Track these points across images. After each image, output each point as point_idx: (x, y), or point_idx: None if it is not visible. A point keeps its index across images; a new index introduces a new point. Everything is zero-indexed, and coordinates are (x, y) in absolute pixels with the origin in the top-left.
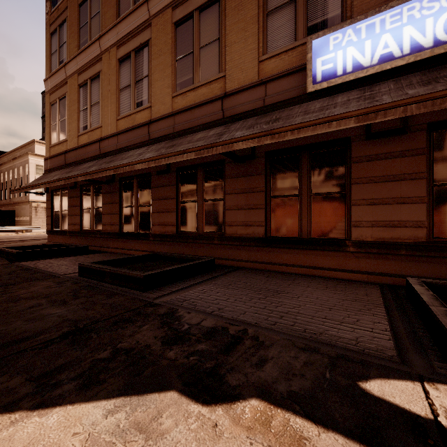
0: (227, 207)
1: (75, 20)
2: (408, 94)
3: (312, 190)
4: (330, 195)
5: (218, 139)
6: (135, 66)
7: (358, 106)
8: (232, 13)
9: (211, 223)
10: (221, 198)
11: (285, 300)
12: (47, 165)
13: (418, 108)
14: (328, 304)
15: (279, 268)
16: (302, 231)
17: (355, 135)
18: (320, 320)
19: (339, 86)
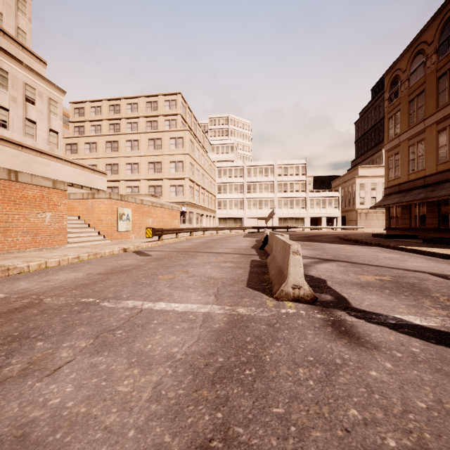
0: None
1: (406, 110)
2: None
3: None
4: None
5: None
6: (449, 135)
7: None
8: None
9: None
10: None
11: None
12: (386, 191)
13: None
14: None
15: None
16: None
17: None
18: None
19: None
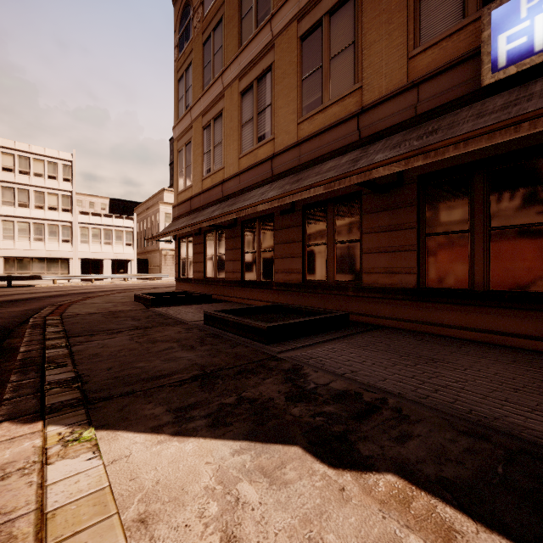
0: (364, 250)
1: (200, 61)
2: None
3: (491, 222)
4: (523, 229)
5: (353, 166)
6: (257, 96)
7: None
8: (371, 6)
9: (344, 269)
10: (356, 239)
11: (443, 371)
12: (175, 212)
13: None
14: (513, 384)
15: (438, 330)
16: (475, 281)
17: None
18: (497, 403)
19: (539, 67)
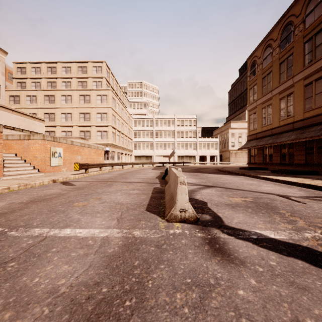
0: None
1: (260, 84)
2: None
3: None
4: None
5: (318, 132)
6: (287, 101)
7: None
8: None
9: (320, 159)
10: None
11: None
12: (248, 138)
13: None
14: None
15: None
16: None
17: None
18: None
19: None
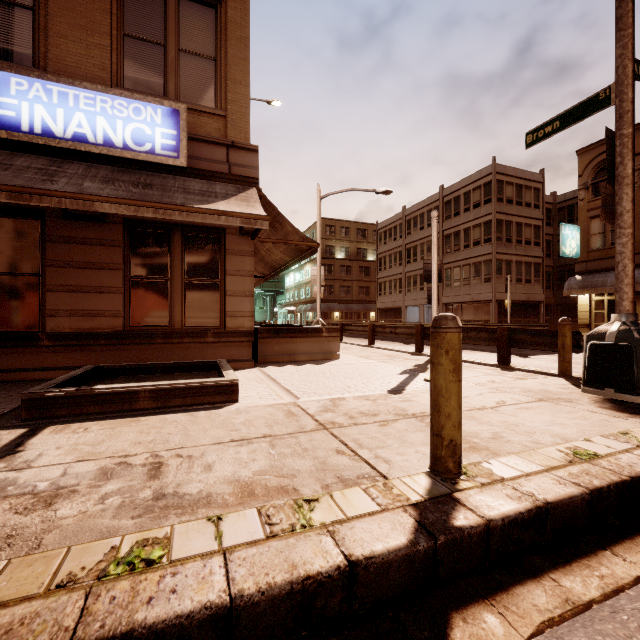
0: None
1: None
2: (82, 186)
3: None
4: (20, 277)
5: None
6: None
7: (29, 180)
8: None
9: None
10: None
11: None
12: None
13: (72, 204)
14: None
15: None
16: None
17: (51, 210)
18: None
19: (28, 144)
